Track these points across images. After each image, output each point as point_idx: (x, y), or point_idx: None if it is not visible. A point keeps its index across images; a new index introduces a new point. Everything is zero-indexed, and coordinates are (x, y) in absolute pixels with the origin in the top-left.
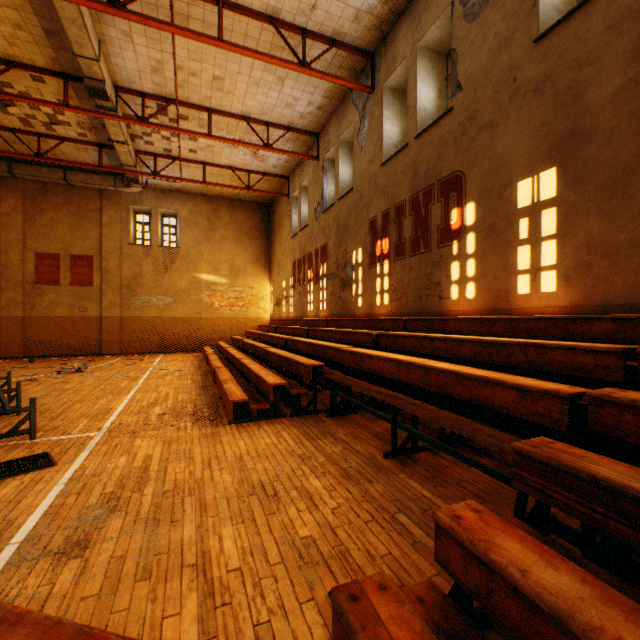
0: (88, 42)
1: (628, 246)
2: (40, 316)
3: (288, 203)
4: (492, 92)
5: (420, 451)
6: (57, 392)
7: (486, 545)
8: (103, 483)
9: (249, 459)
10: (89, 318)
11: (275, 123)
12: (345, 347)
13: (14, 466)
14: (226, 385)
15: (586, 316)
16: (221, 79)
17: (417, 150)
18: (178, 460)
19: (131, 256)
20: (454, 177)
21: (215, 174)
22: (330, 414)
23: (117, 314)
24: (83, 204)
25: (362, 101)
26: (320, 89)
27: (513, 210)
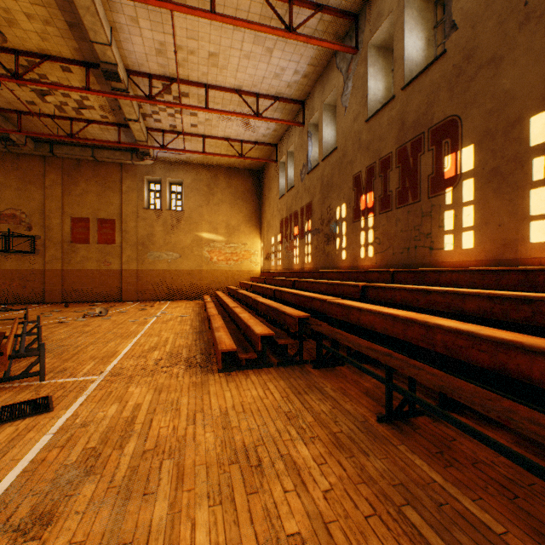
0: (101, 28)
1: None
2: (75, 269)
3: (276, 168)
4: (495, 23)
5: (418, 415)
6: (77, 334)
7: None
8: (88, 435)
9: (234, 415)
10: (112, 271)
11: (264, 94)
12: (331, 299)
13: (16, 410)
14: (217, 333)
15: None
16: (216, 55)
17: (404, 101)
18: (164, 412)
19: (145, 219)
20: (447, 122)
21: (213, 145)
22: (316, 365)
23: (134, 267)
24: (107, 176)
25: (346, 63)
26: (305, 57)
27: (524, 149)
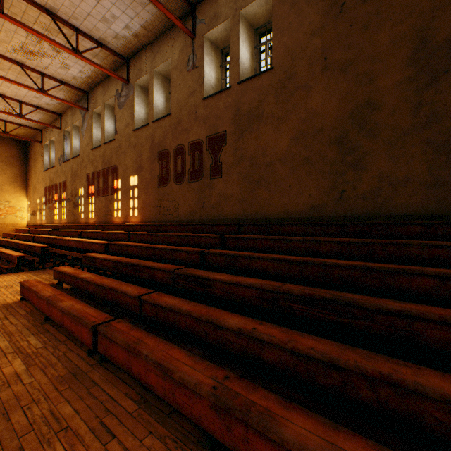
0: None
1: (149, 204)
2: None
3: (42, 147)
4: (125, 140)
5: None
6: None
7: (60, 269)
8: None
9: (0, 282)
10: None
11: (27, 102)
12: (62, 237)
13: None
14: None
15: (136, 224)
16: None
17: (105, 150)
18: None
19: None
20: (116, 167)
21: None
22: (52, 268)
23: None
24: None
25: (84, 112)
26: (58, 96)
27: (130, 186)
